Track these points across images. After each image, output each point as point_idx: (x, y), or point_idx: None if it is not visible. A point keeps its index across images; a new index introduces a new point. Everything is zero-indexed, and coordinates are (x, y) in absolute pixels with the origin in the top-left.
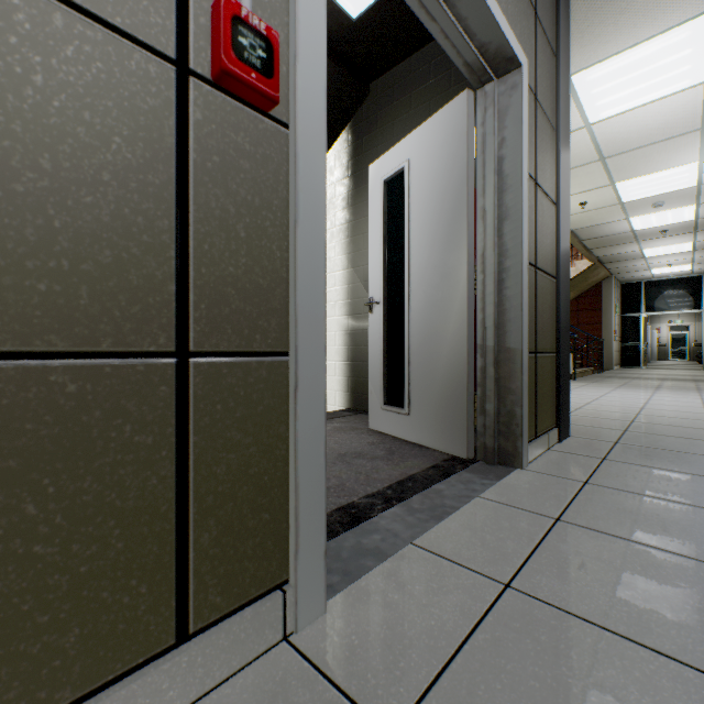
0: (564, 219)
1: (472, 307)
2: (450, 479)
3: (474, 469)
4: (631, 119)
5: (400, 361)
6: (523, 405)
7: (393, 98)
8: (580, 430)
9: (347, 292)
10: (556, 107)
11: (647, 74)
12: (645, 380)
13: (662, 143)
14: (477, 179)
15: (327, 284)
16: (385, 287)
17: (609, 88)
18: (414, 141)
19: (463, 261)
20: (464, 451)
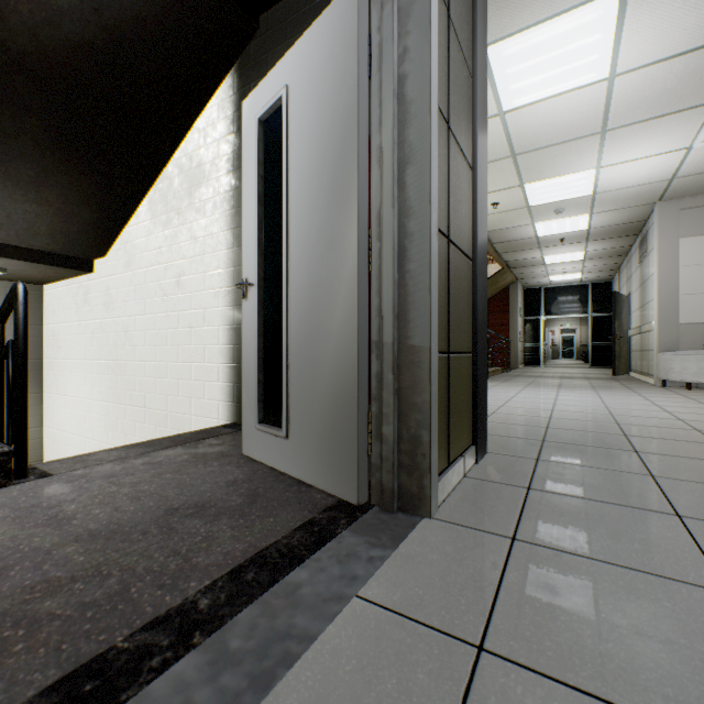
0: (482, 190)
1: (365, 288)
2: (322, 552)
3: (364, 524)
4: (542, 112)
5: (279, 364)
6: (431, 427)
7: (286, 35)
8: (497, 443)
9: (232, 276)
10: (472, 48)
11: (559, 58)
12: (547, 378)
13: (567, 144)
14: (373, 108)
15: (209, 266)
16: (261, 264)
17: (524, 70)
18: (293, 59)
19: (353, 221)
20: (354, 494)
